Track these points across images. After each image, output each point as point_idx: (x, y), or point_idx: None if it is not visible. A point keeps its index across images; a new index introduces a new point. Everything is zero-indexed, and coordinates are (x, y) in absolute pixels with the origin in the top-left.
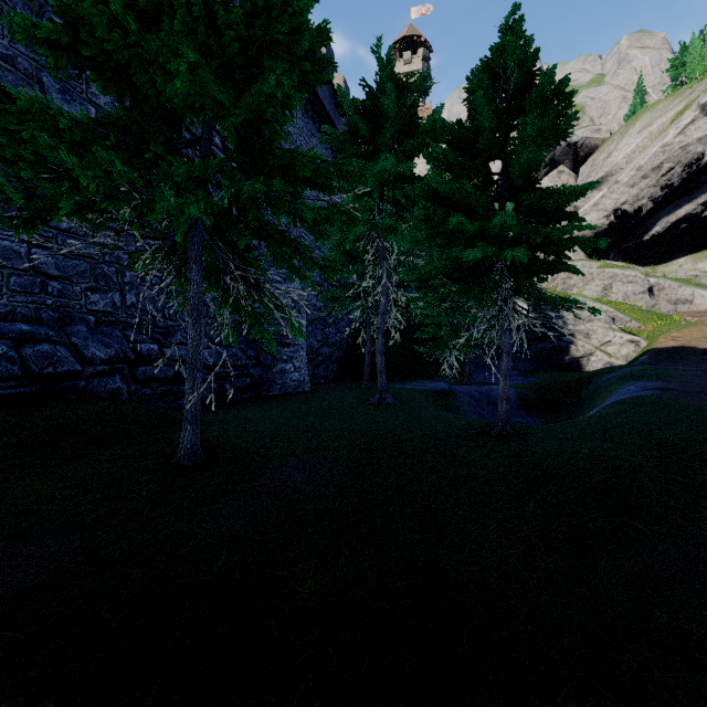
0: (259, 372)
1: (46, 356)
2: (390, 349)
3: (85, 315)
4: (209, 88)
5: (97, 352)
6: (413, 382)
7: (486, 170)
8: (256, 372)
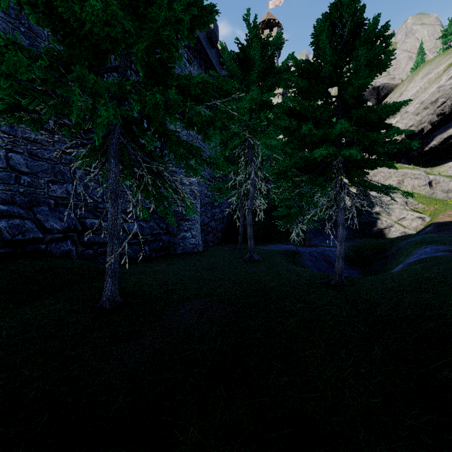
0: (168, 238)
1: (17, 227)
2: (256, 223)
3: (47, 199)
4: (117, 16)
5: (55, 225)
6: (271, 245)
7: (327, 93)
8: (166, 238)
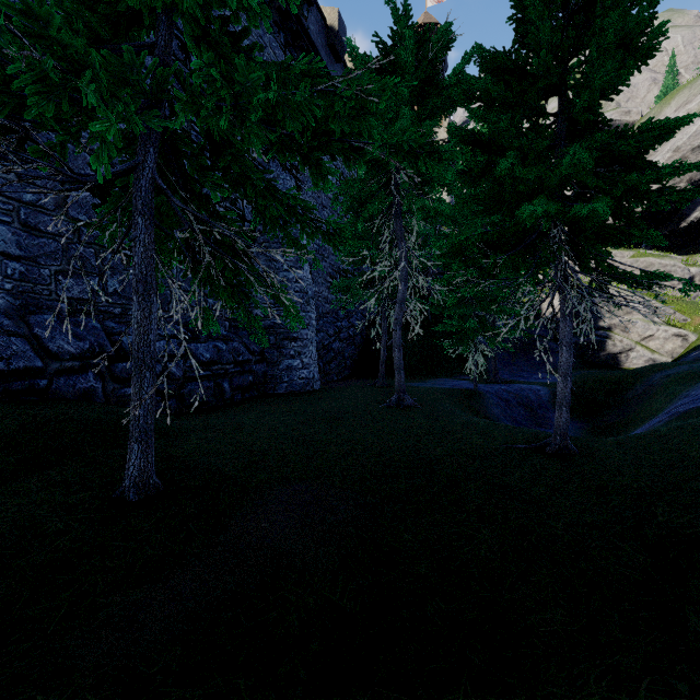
0: (263, 369)
1: None
2: (406, 344)
3: (56, 302)
4: None
5: (66, 346)
6: (432, 380)
7: (540, 108)
8: (260, 369)
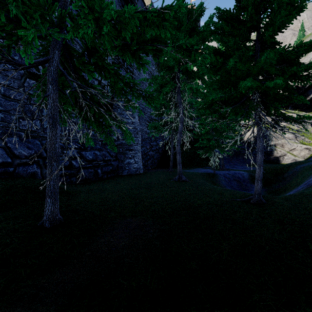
0: (116, 163)
1: None
2: (182, 153)
3: (18, 132)
4: None
5: (23, 152)
6: (194, 169)
7: (247, 37)
8: (115, 163)
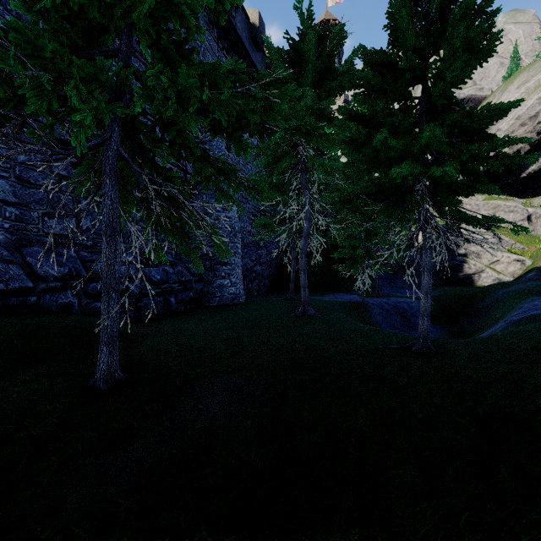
0: (201, 287)
1: None
2: (311, 267)
3: (42, 237)
4: None
5: (50, 271)
6: (331, 295)
7: (407, 93)
8: (199, 287)
